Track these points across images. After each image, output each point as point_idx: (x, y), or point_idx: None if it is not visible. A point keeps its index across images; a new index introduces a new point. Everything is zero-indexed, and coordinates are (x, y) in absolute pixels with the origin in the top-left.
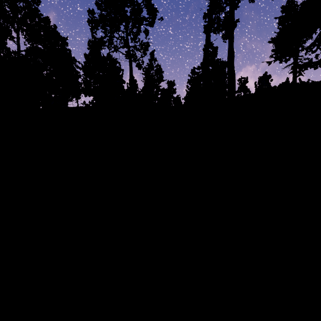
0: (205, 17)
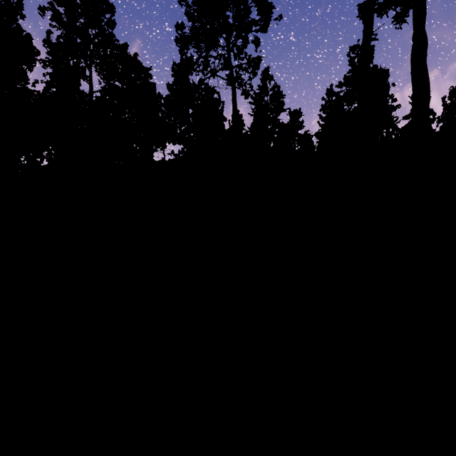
0: None
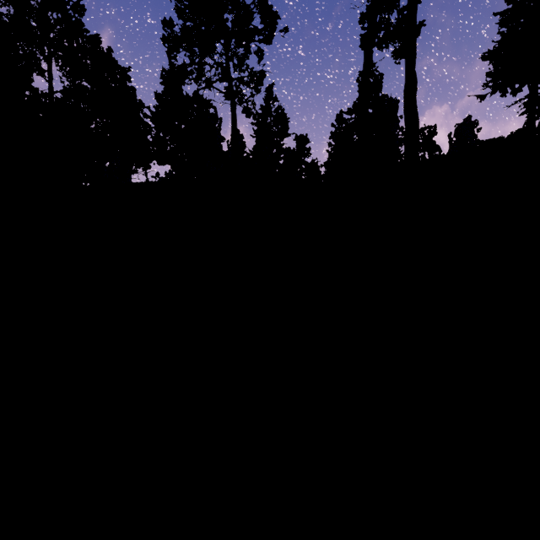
0: (363, 21)
